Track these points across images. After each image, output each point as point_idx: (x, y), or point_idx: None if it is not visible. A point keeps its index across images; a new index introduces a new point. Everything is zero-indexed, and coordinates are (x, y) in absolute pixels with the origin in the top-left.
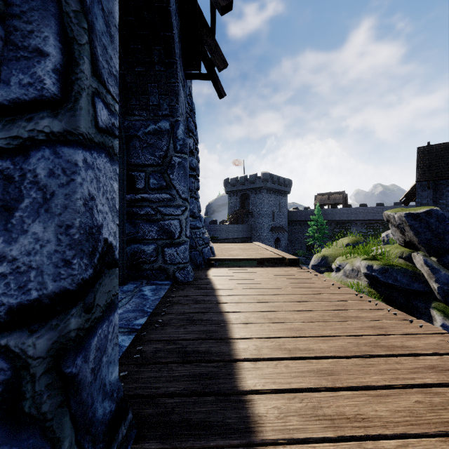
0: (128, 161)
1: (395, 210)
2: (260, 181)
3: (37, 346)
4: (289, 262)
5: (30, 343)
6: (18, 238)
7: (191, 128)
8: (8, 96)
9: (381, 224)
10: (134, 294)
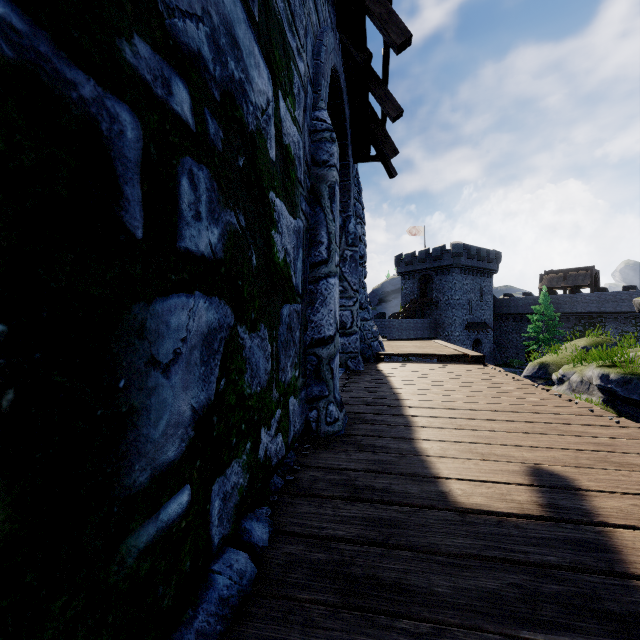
0: None
1: None
2: (449, 256)
3: (324, 354)
4: (472, 360)
5: (322, 352)
6: (317, 314)
7: (359, 213)
8: (311, 261)
9: None
10: None
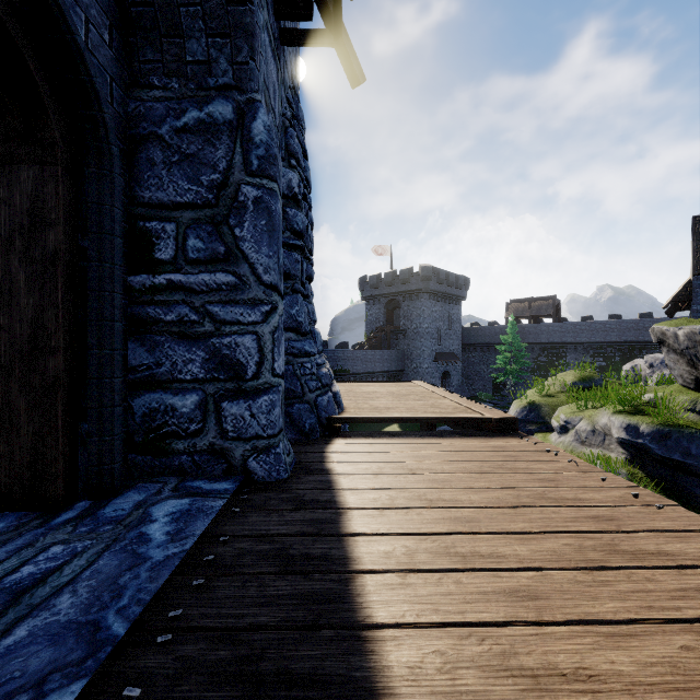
0: (137, 195)
1: (676, 323)
2: (418, 279)
3: None
4: (497, 426)
5: None
6: None
7: (295, 148)
8: None
9: (617, 350)
10: (118, 534)
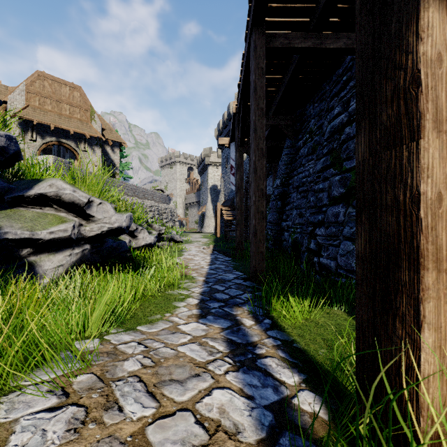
0: None
1: None
2: None
3: None
4: None
5: None
6: None
7: None
8: None
9: None
10: None
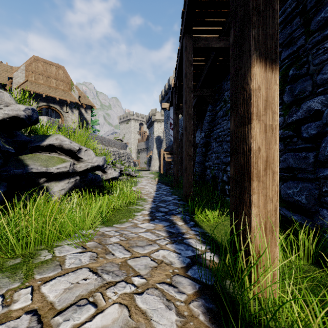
0: None
1: None
2: None
3: None
4: None
5: None
6: None
7: None
8: None
9: None
10: None
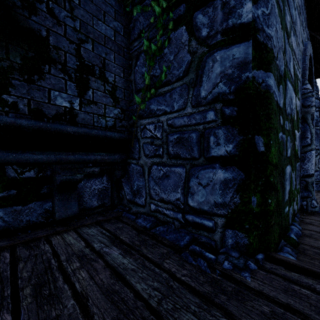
0: None
1: None
2: None
3: (309, 180)
4: None
5: (308, 180)
6: (305, 165)
7: (318, 105)
8: (302, 145)
9: None
10: None
